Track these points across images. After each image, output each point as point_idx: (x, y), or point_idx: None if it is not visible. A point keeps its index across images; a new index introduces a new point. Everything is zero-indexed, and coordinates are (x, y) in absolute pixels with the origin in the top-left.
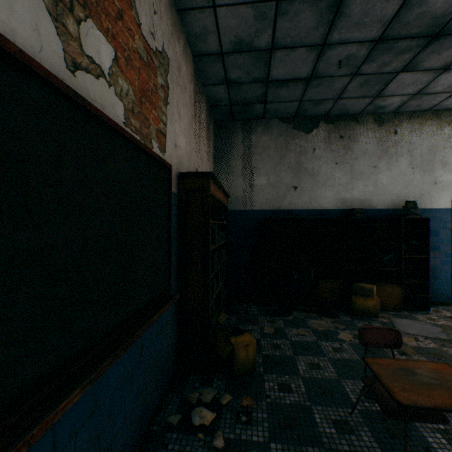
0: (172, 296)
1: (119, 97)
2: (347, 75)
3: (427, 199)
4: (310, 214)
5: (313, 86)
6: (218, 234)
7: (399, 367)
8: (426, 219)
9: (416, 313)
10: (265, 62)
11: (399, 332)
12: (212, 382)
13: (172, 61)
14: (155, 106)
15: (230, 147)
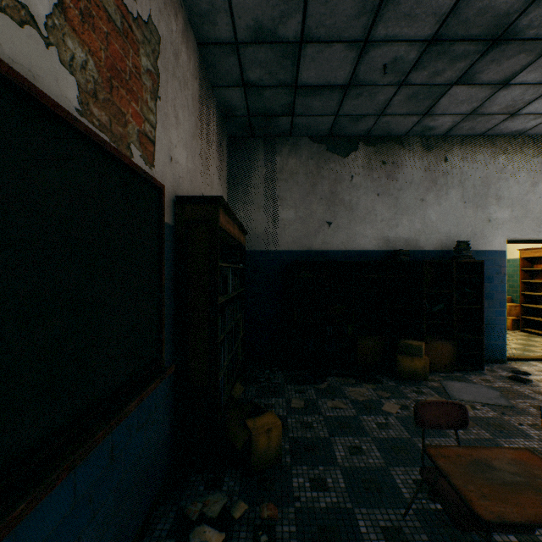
0: (164, 369)
1: (68, 68)
2: (392, 85)
3: (480, 239)
4: (347, 256)
5: (352, 96)
6: (232, 281)
7: (471, 459)
8: (480, 262)
9: (469, 373)
10: (293, 60)
11: (464, 407)
12: (221, 483)
13: (166, 41)
14: (136, 97)
15: (249, 171)
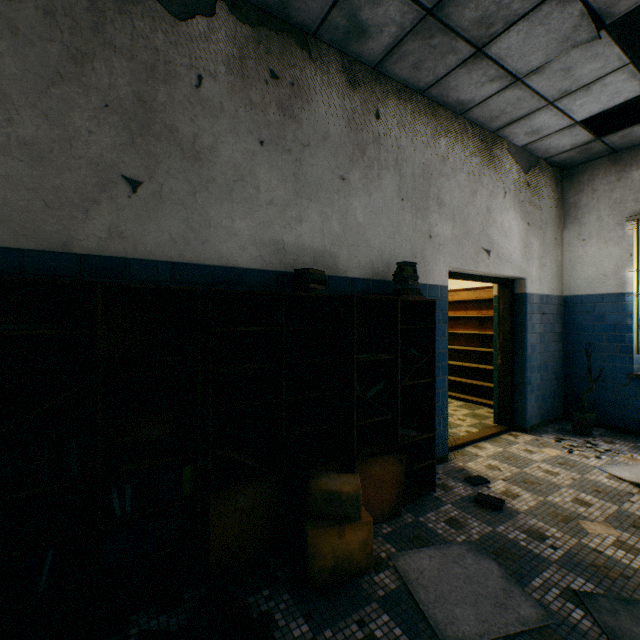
0: None
1: None
2: None
3: (421, 265)
4: (187, 277)
5: None
6: None
7: None
8: (429, 302)
9: (422, 508)
10: None
11: None
12: None
13: None
14: None
15: None
